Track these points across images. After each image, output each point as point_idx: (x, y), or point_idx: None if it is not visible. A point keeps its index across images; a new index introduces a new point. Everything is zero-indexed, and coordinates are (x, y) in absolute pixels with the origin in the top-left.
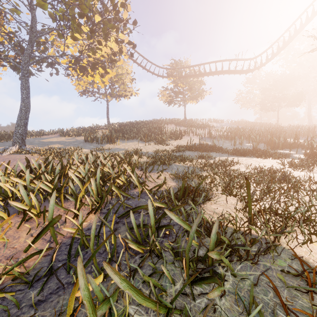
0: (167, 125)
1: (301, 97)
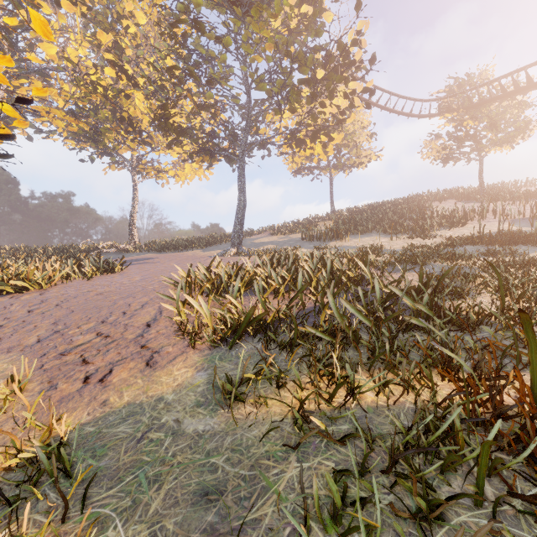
0: (439, 203)
1: None
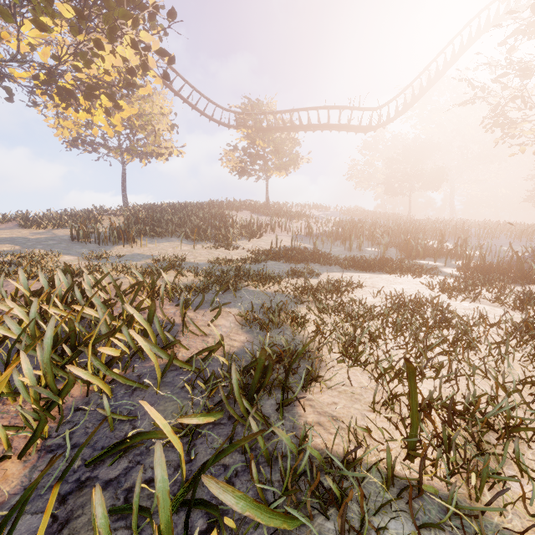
0: (237, 212)
1: (442, 176)
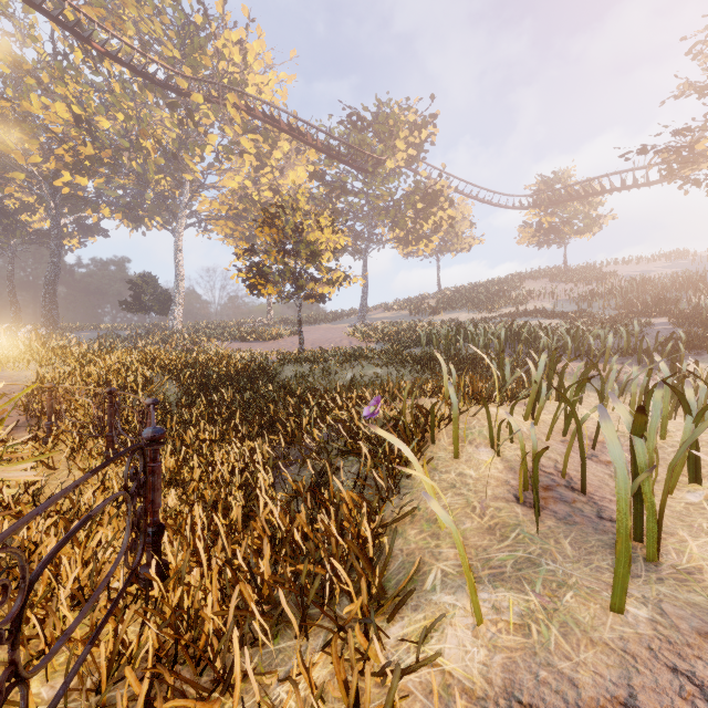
0: (533, 282)
1: None
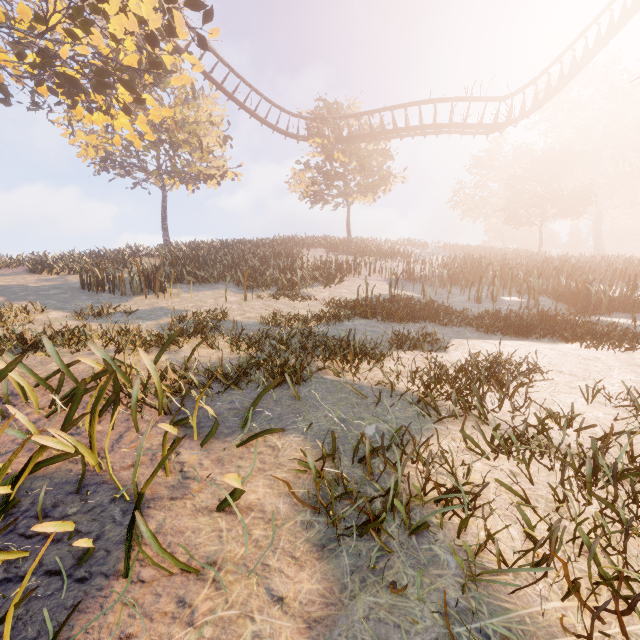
0: (308, 250)
1: (589, 197)
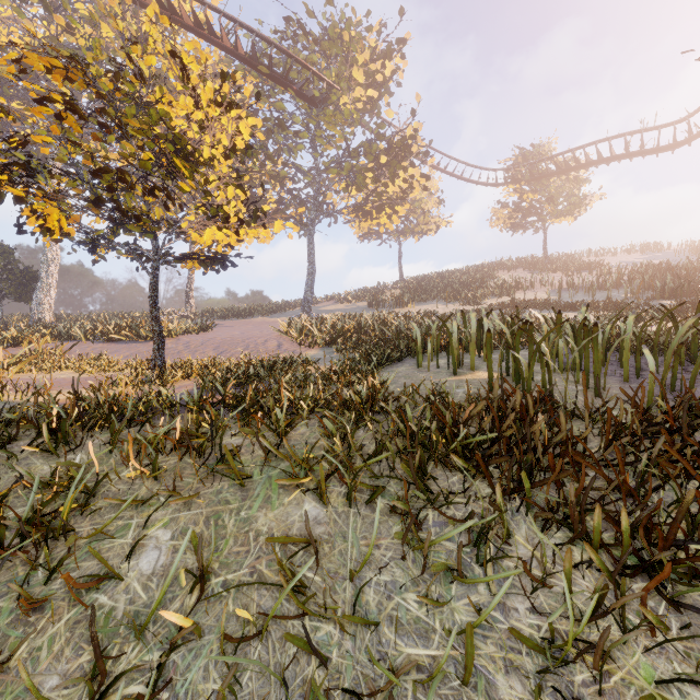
0: (508, 272)
1: None
